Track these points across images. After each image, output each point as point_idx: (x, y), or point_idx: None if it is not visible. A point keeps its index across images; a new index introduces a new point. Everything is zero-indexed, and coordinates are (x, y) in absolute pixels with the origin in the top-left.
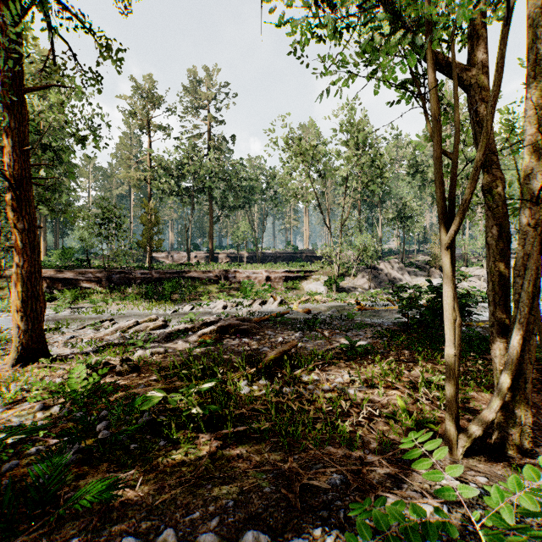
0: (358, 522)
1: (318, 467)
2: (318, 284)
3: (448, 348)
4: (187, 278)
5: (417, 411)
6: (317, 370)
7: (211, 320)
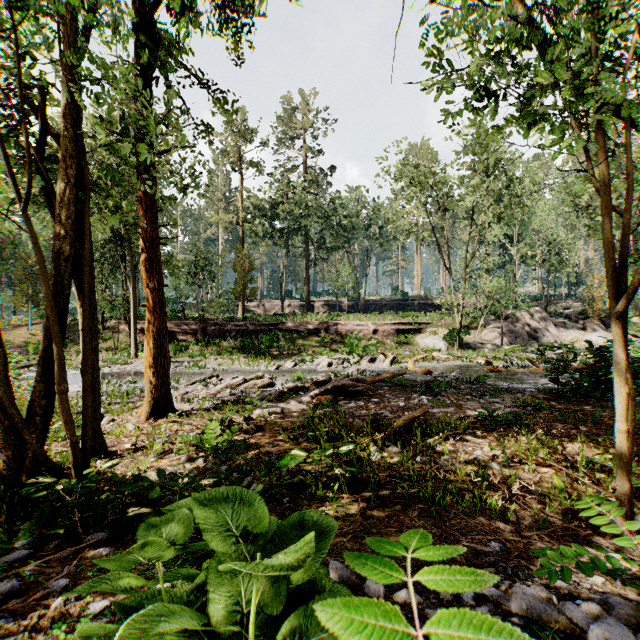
0: (549, 552)
1: (473, 534)
2: (436, 338)
3: (618, 423)
4: (284, 330)
5: (577, 492)
6: (451, 440)
7: (321, 379)
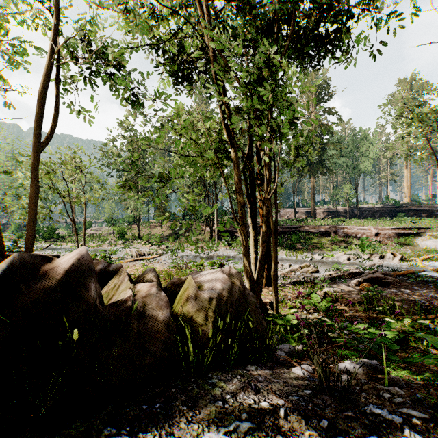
0: None
1: None
2: (437, 241)
3: None
4: (302, 231)
5: None
6: None
7: (354, 271)
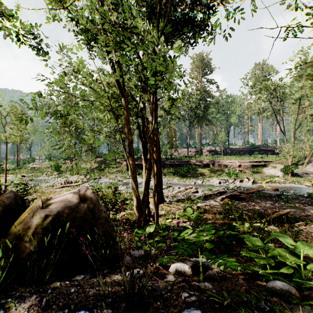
0: None
1: None
2: (276, 170)
3: None
4: (191, 164)
5: None
6: (302, 226)
7: (221, 191)
